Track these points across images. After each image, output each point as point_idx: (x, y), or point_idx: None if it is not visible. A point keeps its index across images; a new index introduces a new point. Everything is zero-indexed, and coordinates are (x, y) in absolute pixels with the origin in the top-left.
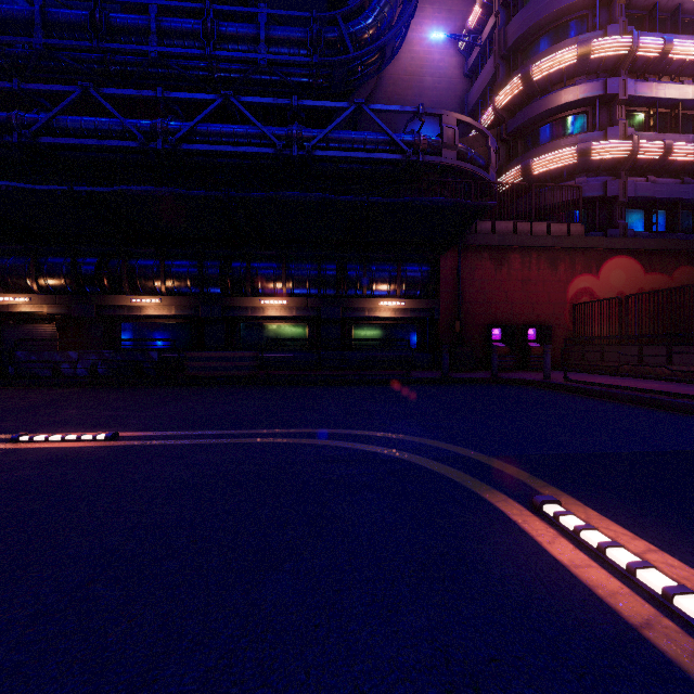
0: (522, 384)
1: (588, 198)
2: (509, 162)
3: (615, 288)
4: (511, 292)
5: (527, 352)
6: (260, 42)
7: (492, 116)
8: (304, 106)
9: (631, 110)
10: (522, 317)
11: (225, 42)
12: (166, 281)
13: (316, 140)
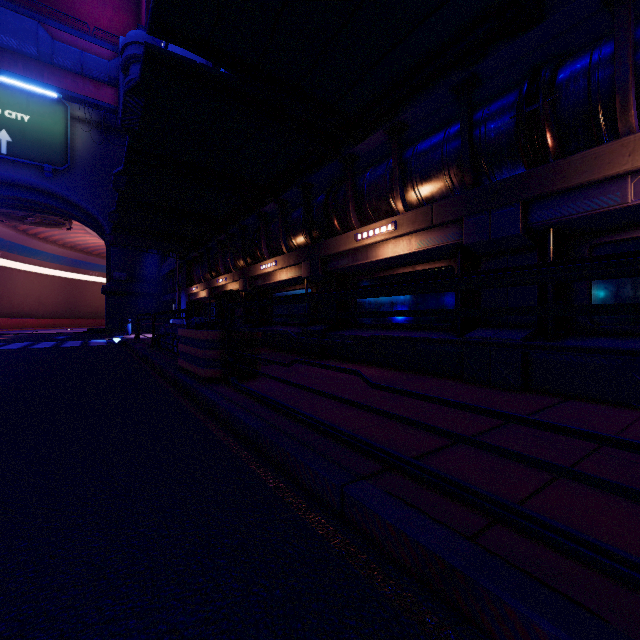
0: None
1: None
2: None
3: None
4: None
5: None
6: None
7: None
8: None
9: None
10: None
11: None
12: (287, 238)
13: None
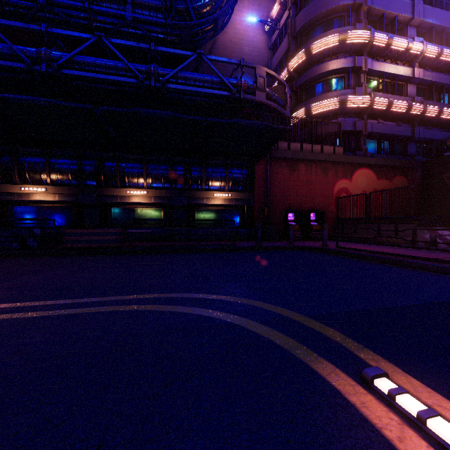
0: (309, 250)
1: (345, 131)
2: (297, 105)
3: (361, 188)
4: (299, 189)
5: (310, 228)
6: (128, 4)
7: (287, 75)
8: (159, 51)
9: (369, 78)
10: (306, 205)
11: (100, 0)
12: (51, 174)
13: (168, 76)
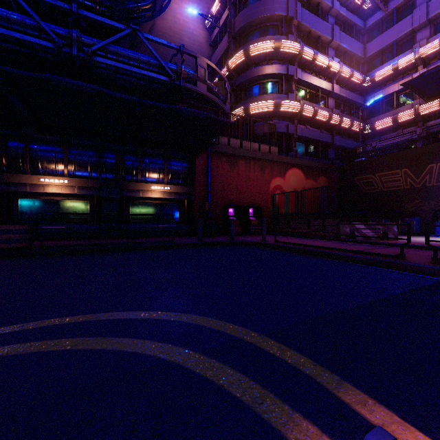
0: (249, 245)
1: (279, 133)
2: (236, 104)
3: (292, 186)
4: (239, 185)
5: (249, 223)
6: None
7: (227, 73)
8: (84, 16)
9: (299, 87)
10: (245, 201)
11: None
12: None
13: (95, 47)
